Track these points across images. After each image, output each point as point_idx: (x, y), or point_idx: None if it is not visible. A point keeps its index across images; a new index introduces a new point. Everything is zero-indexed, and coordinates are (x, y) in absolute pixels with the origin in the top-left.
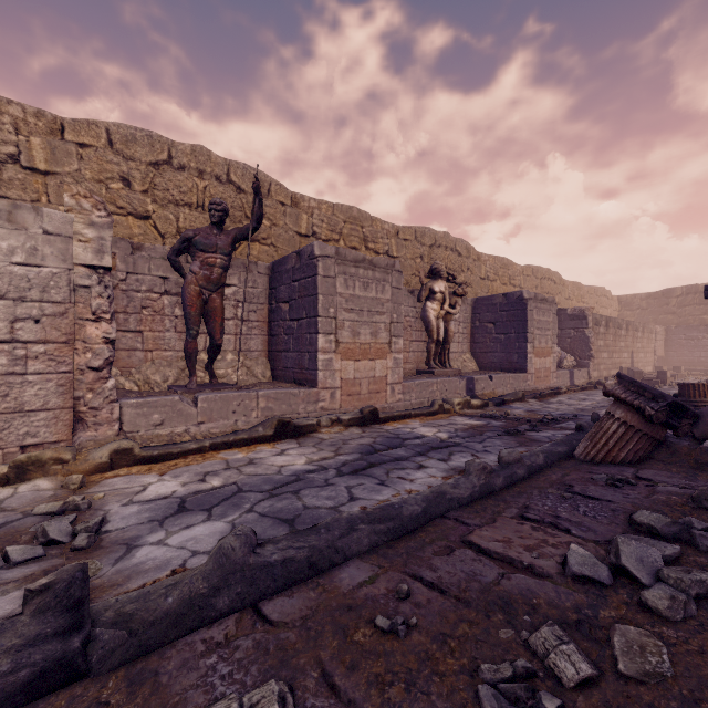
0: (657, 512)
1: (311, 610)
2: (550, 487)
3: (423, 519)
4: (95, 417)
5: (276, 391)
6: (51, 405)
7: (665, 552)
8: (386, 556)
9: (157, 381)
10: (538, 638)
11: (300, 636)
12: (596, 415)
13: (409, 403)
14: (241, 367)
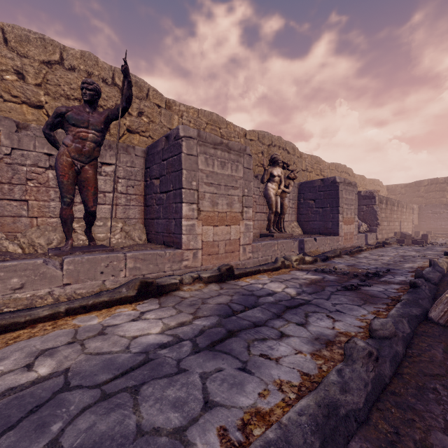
0: None
1: None
2: None
3: None
4: None
5: (143, 252)
6: None
7: None
8: None
9: (41, 243)
10: None
11: None
12: (420, 272)
13: (257, 260)
14: (120, 232)
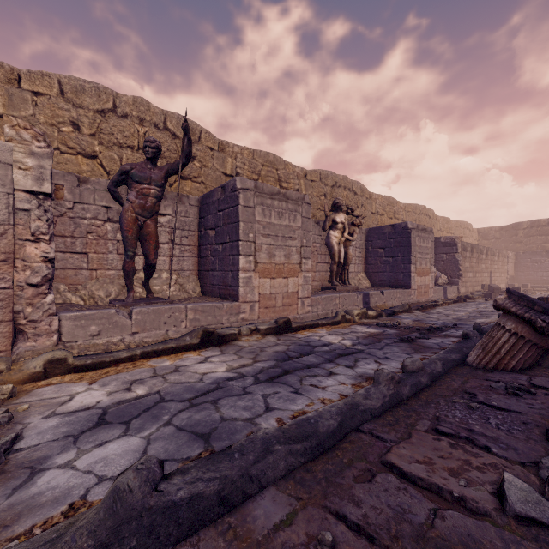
0: None
1: None
2: (454, 395)
3: (338, 434)
4: (35, 329)
5: (202, 304)
6: None
7: None
8: (304, 484)
9: (101, 296)
10: None
11: None
12: (478, 325)
13: (317, 314)
14: (175, 284)
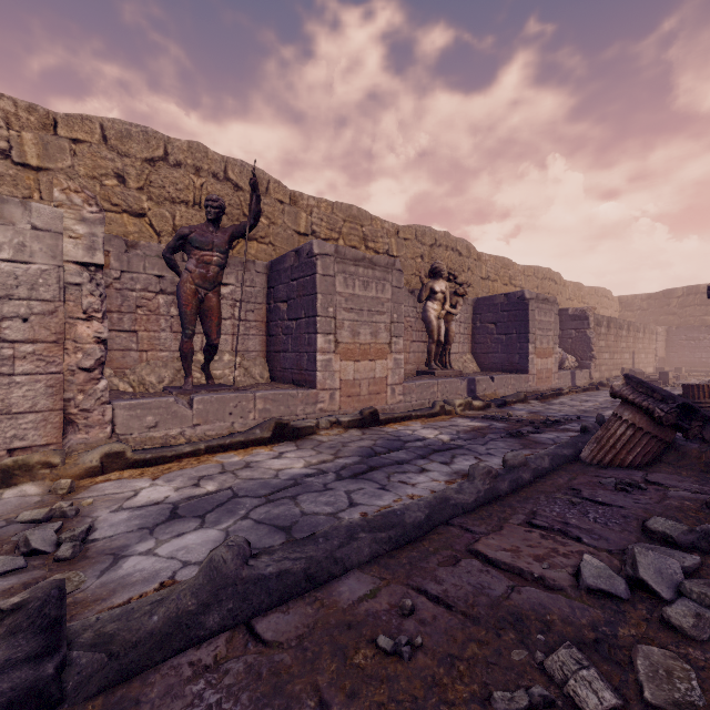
0: (671, 519)
1: (308, 627)
2: (557, 491)
3: (426, 526)
4: (86, 419)
5: (273, 392)
6: (40, 407)
7: (684, 563)
8: (388, 567)
9: (152, 382)
10: (555, 662)
11: (295, 658)
12: (601, 416)
13: (410, 404)
14: (239, 368)
